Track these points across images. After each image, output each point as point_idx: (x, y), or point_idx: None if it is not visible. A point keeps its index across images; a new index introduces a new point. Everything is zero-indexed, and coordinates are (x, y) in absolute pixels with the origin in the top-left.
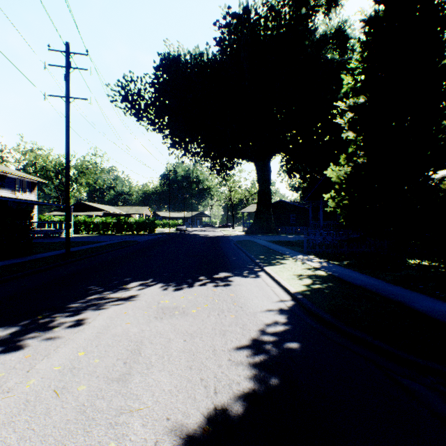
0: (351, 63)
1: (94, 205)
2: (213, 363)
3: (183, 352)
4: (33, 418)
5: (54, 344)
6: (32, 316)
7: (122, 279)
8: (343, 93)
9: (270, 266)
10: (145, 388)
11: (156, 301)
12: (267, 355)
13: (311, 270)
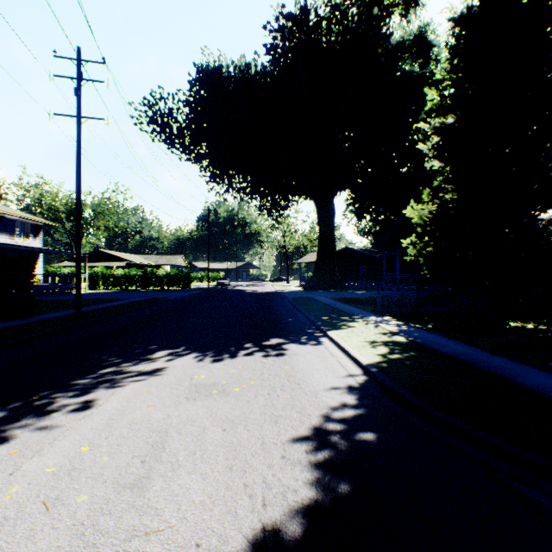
0: (434, 77)
1: (115, 253)
2: (261, 462)
3: (222, 446)
4: (9, 544)
5: (50, 435)
6: (25, 397)
7: (146, 347)
8: (424, 114)
9: (334, 330)
10: (169, 499)
11: (188, 376)
12: (333, 451)
13: (386, 335)
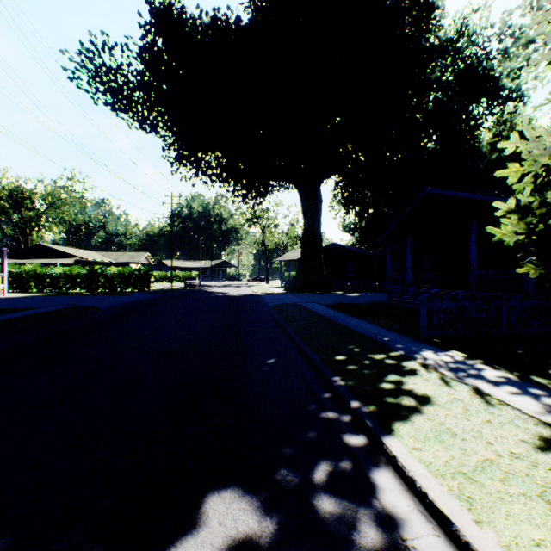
0: None
1: (62, 248)
2: None
3: None
4: None
5: None
6: None
7: None
8: (430, 82)
9: (399, 426)
10: None
11: None
12: None
13: None
